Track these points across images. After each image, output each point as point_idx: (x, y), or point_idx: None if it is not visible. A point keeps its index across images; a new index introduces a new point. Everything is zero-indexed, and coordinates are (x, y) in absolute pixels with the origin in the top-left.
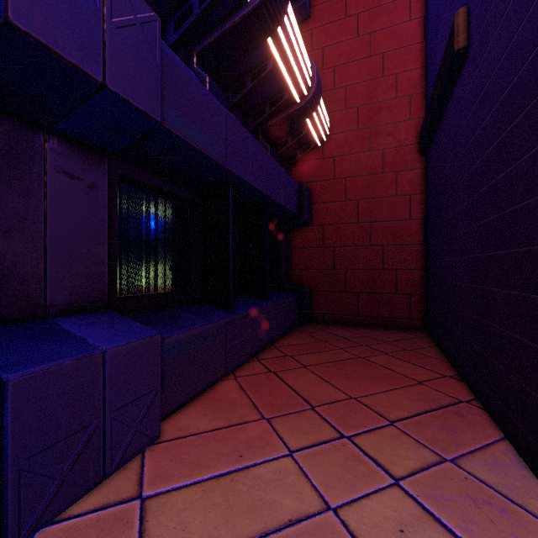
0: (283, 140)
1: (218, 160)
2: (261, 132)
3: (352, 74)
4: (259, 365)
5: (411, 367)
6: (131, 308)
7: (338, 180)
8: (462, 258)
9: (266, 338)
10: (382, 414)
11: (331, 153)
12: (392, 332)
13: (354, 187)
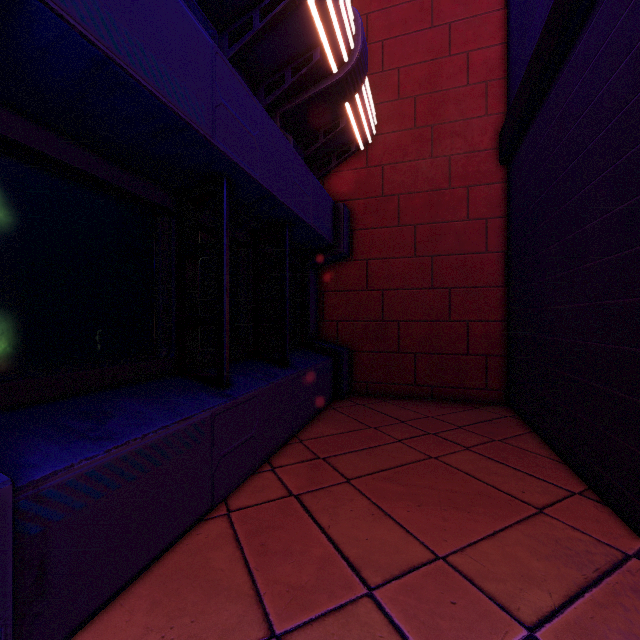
0: (312, 136)
1: (194, 125)
2: (280, 118)
3: (407, 51)
4: (272, 480)
5: (514, 476)
6: (3, 402)
7: (388, 197)
8: (602, 303)
9: (285, 428)
10: (504, 605)
11: (379, 160)
12: (464, 409)
13: (410, 208)
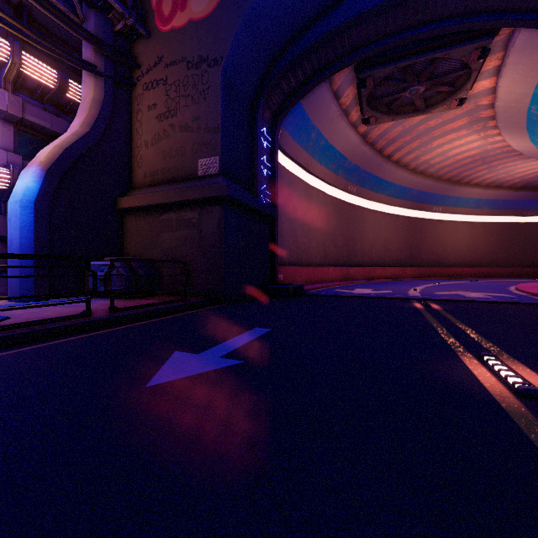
0: None
1: None
2: None
3: None
4: None
5: None
6: None
7: None
8: None
9: None
10: None
11: None
12: None
13: None
